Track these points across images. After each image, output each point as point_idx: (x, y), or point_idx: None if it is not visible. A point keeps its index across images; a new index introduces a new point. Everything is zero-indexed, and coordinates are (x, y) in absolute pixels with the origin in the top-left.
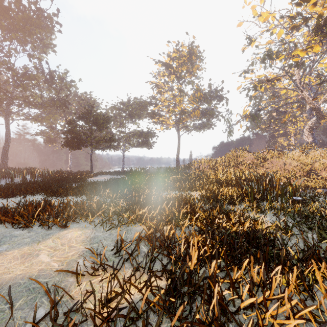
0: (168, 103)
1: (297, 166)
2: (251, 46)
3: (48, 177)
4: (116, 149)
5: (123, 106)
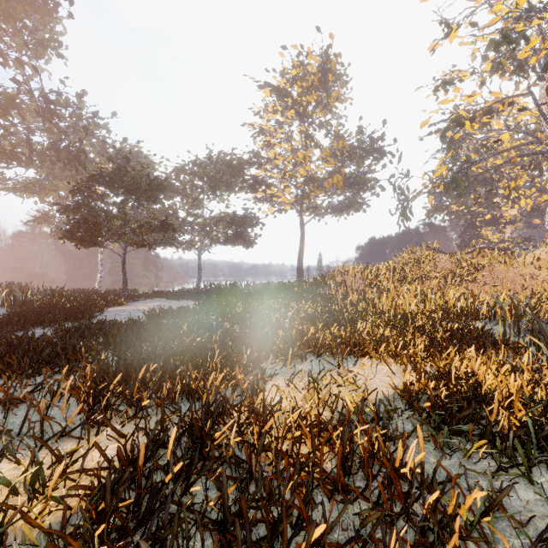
0: (282, 162)
1: None
2: (449, 41)
3: (15, 307)
4: (187, 249)
5: (199, 167)
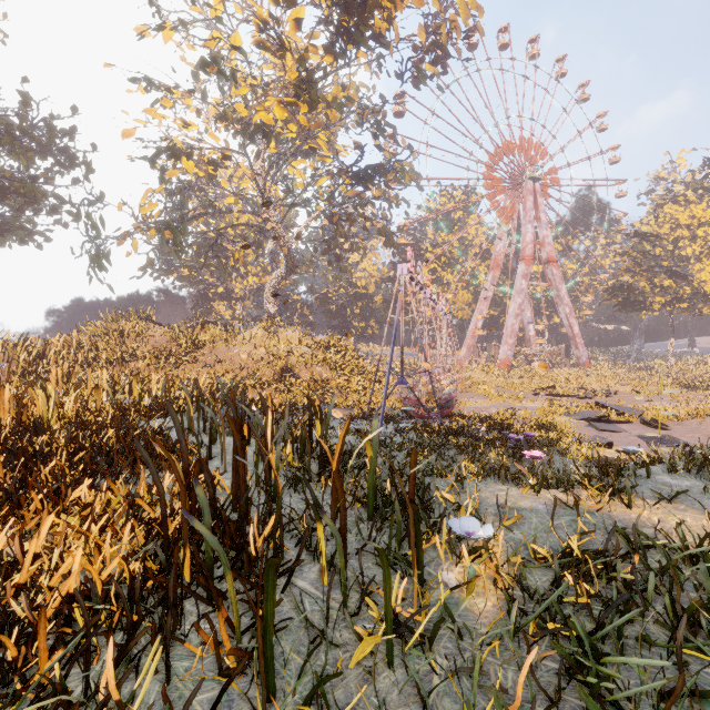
0: None
1: (263, 361)
2: (164, 39)
3: None
4: None
5: None
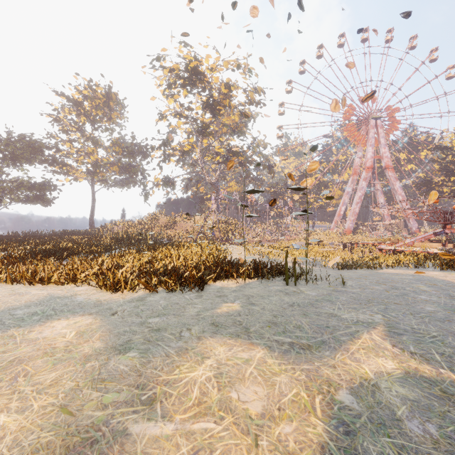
0: (76, 152)
1: (195, 228)
2: (164, 121)
3: None
4: None
5: (1, 145)
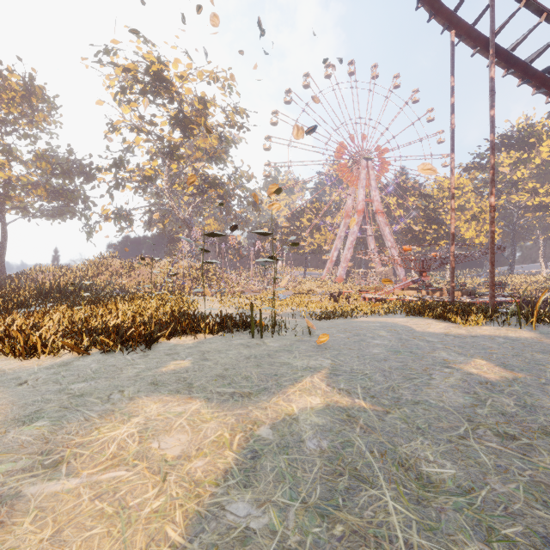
0: None
1: (160, 276)
2: (116, 134)
3: None
4: None
5: None
